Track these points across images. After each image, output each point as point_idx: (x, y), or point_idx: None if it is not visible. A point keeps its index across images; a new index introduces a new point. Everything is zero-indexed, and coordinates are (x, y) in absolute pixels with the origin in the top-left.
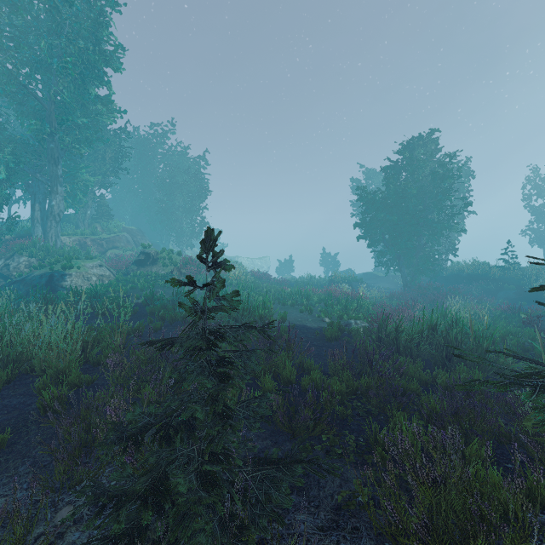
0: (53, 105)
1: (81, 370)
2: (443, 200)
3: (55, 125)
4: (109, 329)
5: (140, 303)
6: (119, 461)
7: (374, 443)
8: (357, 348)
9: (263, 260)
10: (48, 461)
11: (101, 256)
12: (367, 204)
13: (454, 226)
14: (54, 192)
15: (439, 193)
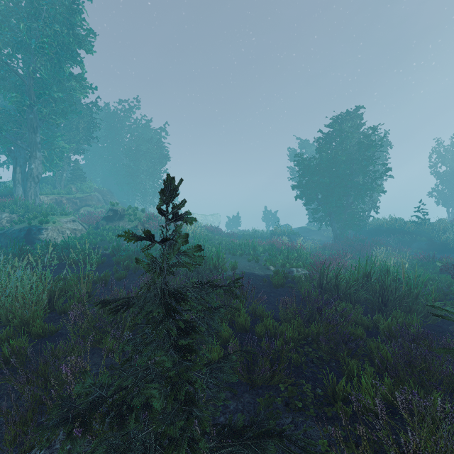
0: (32, 80)
1: (47, 318)
2: (367, 166)
3: (34, 98)
4: (75, 279)
5: (108, 254)
6: (62, 448)
7: (332, 394)
8: (300, 294)
9: (214, 216)
10: (1, 421)
11: (75, 213)
12: (303, 169)
13: (376, 187)
14: (33, 156)
15: (364, 160)
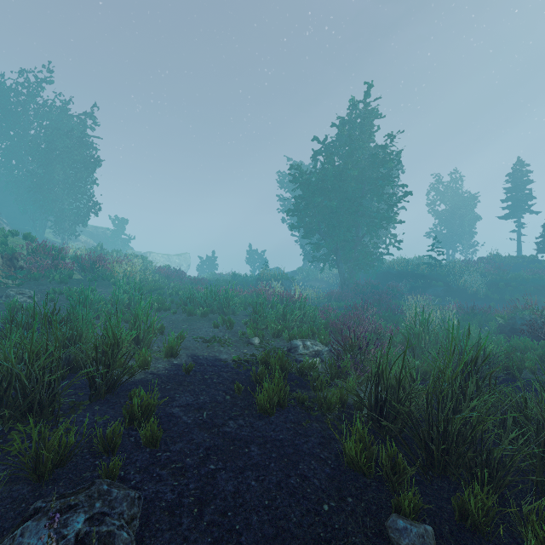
0: None
1: None
2: (383, 186)
3: None
4: None
5: None
6: None
7: None
8: (329, 427)
9: (182, 256)
10: None
11: None
12: (302, 186)
13: (393, 216)
14: None
15: (378, 180)
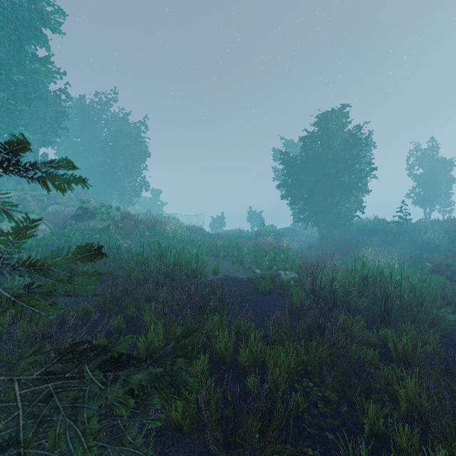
0: None
1: None
2: (353, 165)
3: None
4: None
5: None
6: None
7: None
8: (291, 301)
9: (198, 216)
10: None
11: (40, 211)
12: (289, 167)
13: (362, 187)
14: None
15: (350, 159)
